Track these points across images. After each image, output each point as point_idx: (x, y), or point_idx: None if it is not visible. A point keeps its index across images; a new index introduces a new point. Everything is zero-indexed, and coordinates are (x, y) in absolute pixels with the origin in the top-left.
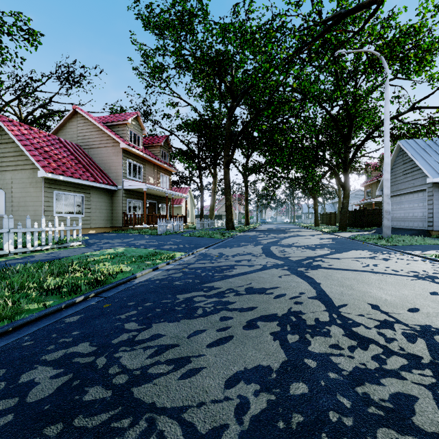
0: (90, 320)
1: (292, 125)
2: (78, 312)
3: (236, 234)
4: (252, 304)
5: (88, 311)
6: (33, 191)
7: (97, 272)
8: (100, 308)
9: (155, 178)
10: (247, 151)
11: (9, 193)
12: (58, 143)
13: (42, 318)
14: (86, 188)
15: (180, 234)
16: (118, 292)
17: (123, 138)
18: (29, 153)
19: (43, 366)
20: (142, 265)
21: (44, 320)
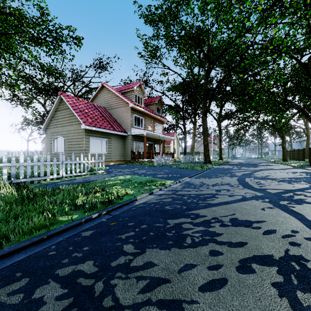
0: (98, 237)
1: (263, 75)
2: (92, 227)
3: (213, 166)
4: (240, 238)
5: (99, 227)
6: (79, 137)
7: (111, 193)
8: (108, 225)
9: (152, 126)
10: (220, 102)
11: (67, 139)
12: (93, 107)
13: (67, 229)
14: (108, 135)
15: (169, 166)
16: (122, 212)
17: (131, 100)
18: (77, 114)
19: (54, 282)
20: (141, 189)
21: (69, 232)
